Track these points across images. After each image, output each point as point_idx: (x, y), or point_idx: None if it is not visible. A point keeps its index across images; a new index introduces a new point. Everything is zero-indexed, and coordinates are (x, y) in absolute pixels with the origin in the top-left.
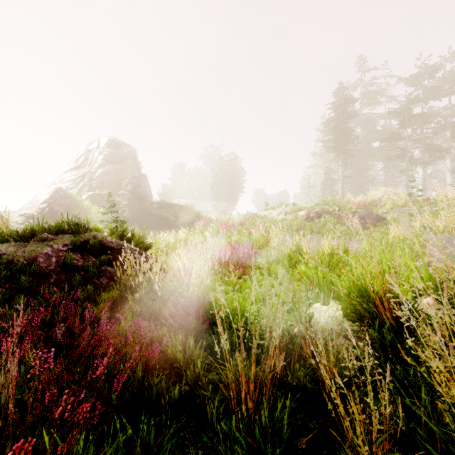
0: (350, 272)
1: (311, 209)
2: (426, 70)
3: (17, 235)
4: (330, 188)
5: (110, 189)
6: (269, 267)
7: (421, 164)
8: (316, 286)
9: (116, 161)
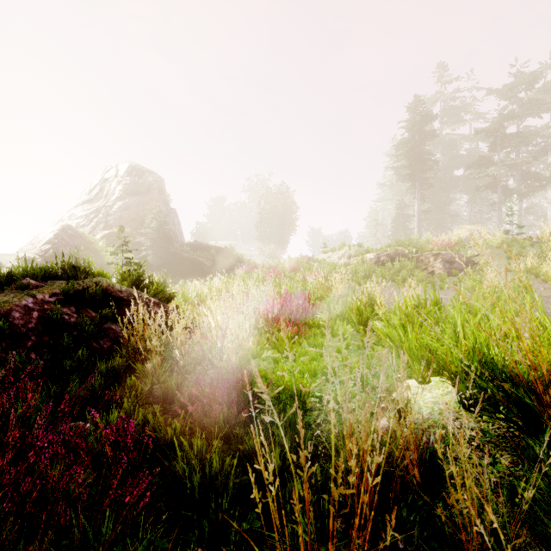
0: (454, 333)
1: (382, 251)
2: (523, 79)
3: None
4: (403, 226)
5: (131, 227)
6: (331, 325)
7: (517, 196)
8: (406, 353)
9: (138, 193)
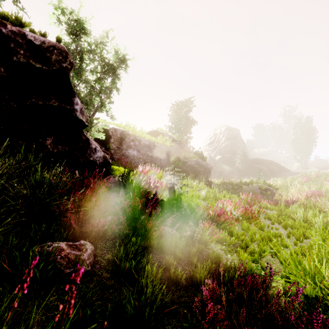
0: None
1: None
2: None
3: (246, 184)
4: None
5: (229, 153)
6: (328, 200)
7: None
8: None
9: (230, 139)
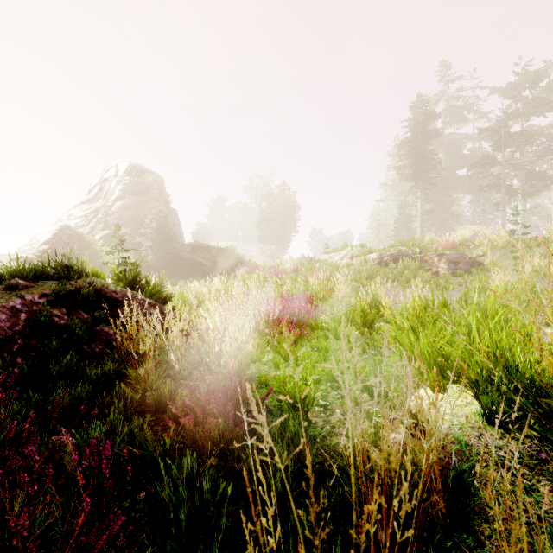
0: (468, 336)
1: (385, 251)
2: (527, 78)
3: None
4: (405, 226)
5: (130, 227)
6: (335, 327)
7: (521, 195)
8: (418, 358)
9: (138, 193)
